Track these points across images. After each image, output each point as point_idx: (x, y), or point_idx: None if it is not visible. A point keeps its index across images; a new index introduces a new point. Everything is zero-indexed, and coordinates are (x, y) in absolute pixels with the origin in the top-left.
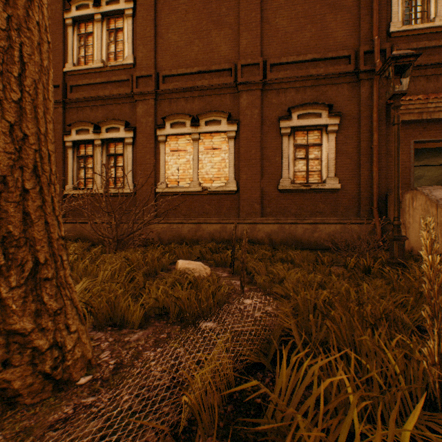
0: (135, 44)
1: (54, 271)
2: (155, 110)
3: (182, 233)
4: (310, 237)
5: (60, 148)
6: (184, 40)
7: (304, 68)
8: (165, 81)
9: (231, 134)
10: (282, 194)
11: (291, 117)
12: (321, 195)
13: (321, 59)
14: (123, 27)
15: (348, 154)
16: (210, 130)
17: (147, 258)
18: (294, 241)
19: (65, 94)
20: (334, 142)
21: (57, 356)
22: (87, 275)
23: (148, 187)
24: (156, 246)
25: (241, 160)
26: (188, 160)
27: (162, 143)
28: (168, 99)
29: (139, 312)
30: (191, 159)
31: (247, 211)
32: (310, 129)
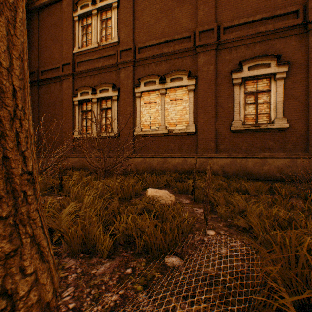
0: (119, 27)
1: (11, 208)
2: (133, 74)
3: (153, 165)
4: (259, 170)
5: (70, 106)
6: (154, 19)
7: (253, 27)
8: (140, 51)
9: (190, 87)
10: (234, 134)
11: (242, 69)
12: (269, 134)
13: (269, 17)
14: (111, 17)
15: (296, 97)
16: (174, 86)
17: (124, 186)
18: (245, 173)
19: (73, 68)
20: (282, 87)
21: (5, 306)
22: (78, 197)
23: (128, 131)
24: (132, 175)
25: (199, 107)
26: (157, 110)
27: (138, 98)
28: (143, 65)
29: (108, 241)
30: (159, 109)
31: (204, 148)
32: (259, 78)
